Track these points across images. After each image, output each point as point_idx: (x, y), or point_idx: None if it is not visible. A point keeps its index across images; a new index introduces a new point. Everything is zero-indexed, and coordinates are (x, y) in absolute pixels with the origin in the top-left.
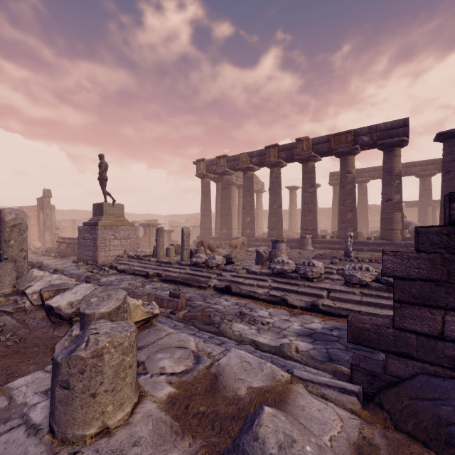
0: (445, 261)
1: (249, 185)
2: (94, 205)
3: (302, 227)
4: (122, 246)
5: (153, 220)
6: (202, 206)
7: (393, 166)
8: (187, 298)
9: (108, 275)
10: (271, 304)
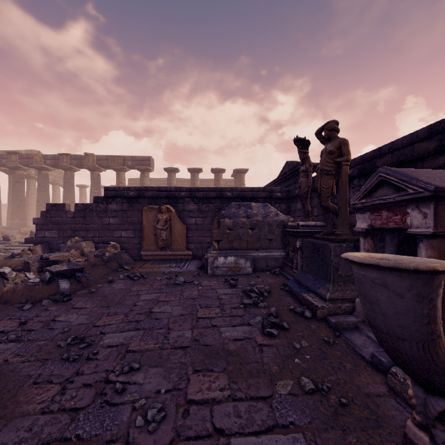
0: (45, 219)
1: (44, 182)
2: None
3: None
4: None
5: None
6: None
7: (144, 182)
8: None
9: None
10: None
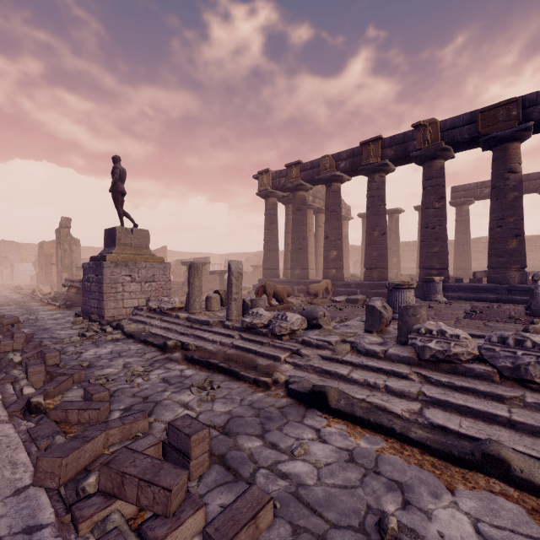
0: None
1: (335, 204)
2: (105, 232)
3: (423, 264)
4: (144, 292)
5: (203, 258)
6: (266, 237)
7: None
8: (222, 423)
9: (104, 342)
10: (451, 464)
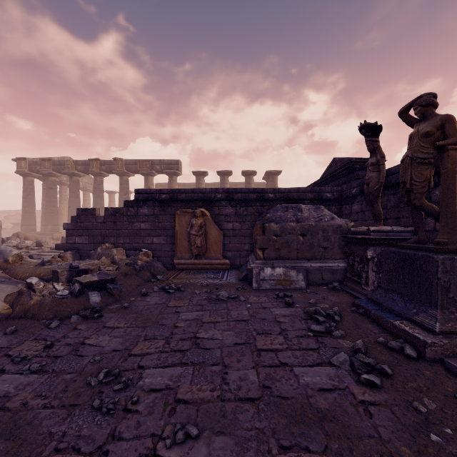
0: (76, 224)
1: (75, 188)
2: None
3: None
4: None
5: None
6: (24, 203)
7: (172, 186)
8: None
9: None
10: None
